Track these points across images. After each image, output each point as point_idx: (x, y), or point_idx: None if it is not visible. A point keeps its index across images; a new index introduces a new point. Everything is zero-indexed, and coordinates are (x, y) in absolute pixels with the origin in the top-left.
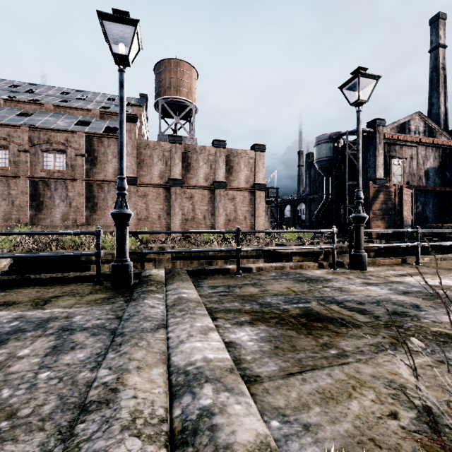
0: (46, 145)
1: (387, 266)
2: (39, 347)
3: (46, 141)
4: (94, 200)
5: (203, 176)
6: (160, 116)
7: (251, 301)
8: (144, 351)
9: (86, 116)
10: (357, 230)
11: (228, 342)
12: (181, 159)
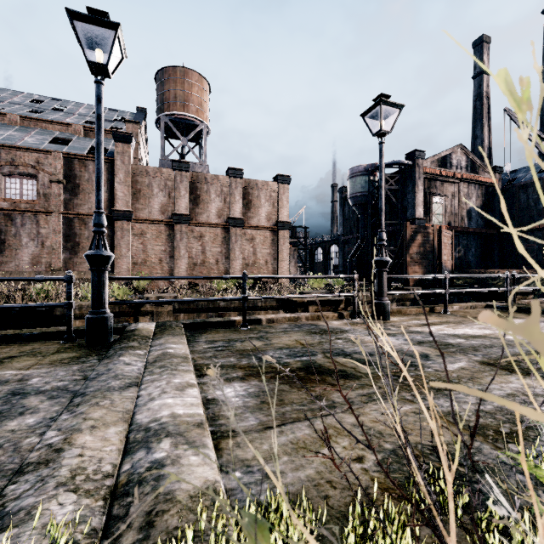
0: (10, 168)
1: (413, 315)
2: None
3: (9, 162)
4: (76, 239)
5: (215, 212)
6: (163, 136)
7: (251, 355)
8: (104, 410)
9: (65, 133)
10: (379, 276)
11: (210, 399)
12: (187, 190)
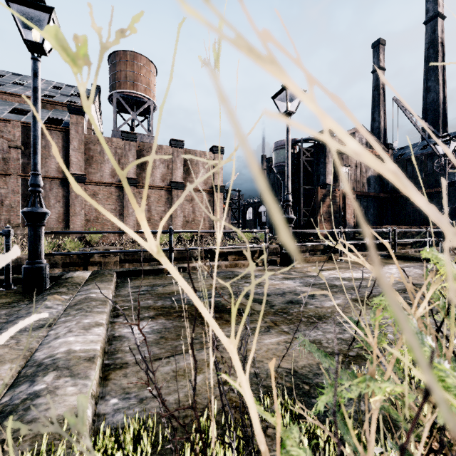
0: None
1: (314, 263)
2: None
3: None
4: None
5: (159, 176)
6: (115, 110)
7: (167, 298)
8: (7, 349)
9: (24, 104)
10: None
11: (116, 336)
12: (135, 157)
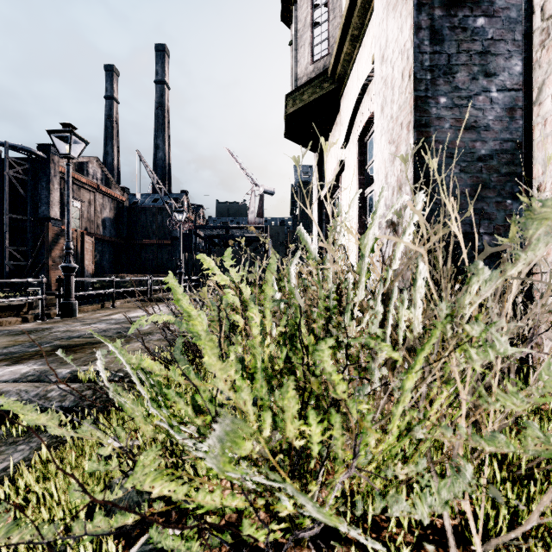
0: None
1: (92, 312)
2: None
3: None
4: None
5: None
6: None
7: None
8: None
9: None
10: (67, 279)
11: None
12: None
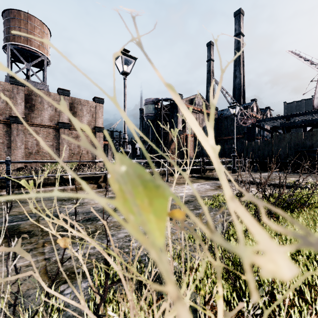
0: None
1: None
2: None
3: None
4: None
5: (47, 117)
6: (9, 59)
7: None
8: None
9: None
10: None
11: None
12: (23, 99)
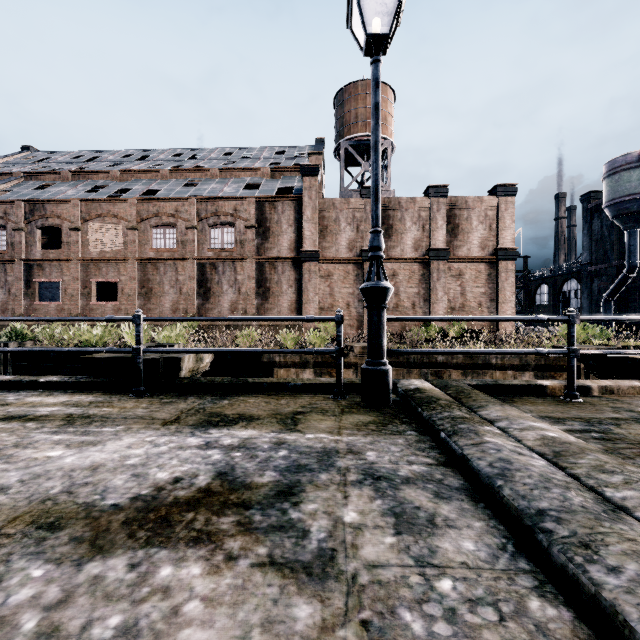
0: (214, 219)
1: None
2: (366, 509)
3: (213, 213)
4: (266, 284)
5: (410, 244)
6: (343, 164)
7: None
8: None
9: (254, 178)
10: None
11: None
12: None
